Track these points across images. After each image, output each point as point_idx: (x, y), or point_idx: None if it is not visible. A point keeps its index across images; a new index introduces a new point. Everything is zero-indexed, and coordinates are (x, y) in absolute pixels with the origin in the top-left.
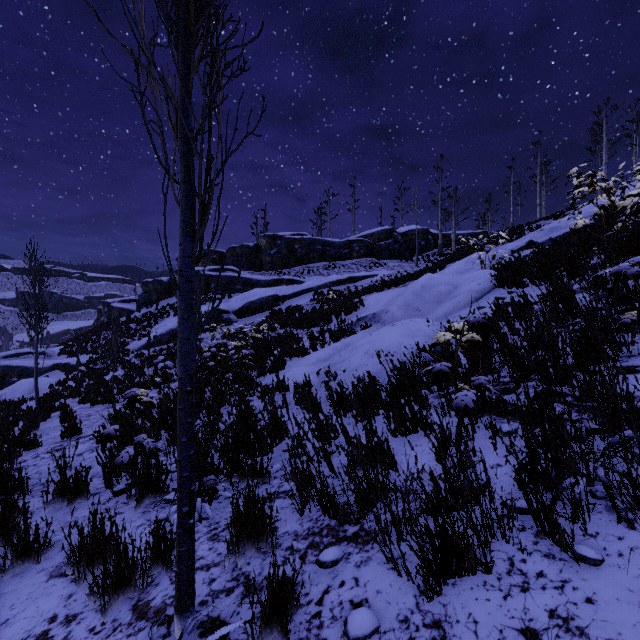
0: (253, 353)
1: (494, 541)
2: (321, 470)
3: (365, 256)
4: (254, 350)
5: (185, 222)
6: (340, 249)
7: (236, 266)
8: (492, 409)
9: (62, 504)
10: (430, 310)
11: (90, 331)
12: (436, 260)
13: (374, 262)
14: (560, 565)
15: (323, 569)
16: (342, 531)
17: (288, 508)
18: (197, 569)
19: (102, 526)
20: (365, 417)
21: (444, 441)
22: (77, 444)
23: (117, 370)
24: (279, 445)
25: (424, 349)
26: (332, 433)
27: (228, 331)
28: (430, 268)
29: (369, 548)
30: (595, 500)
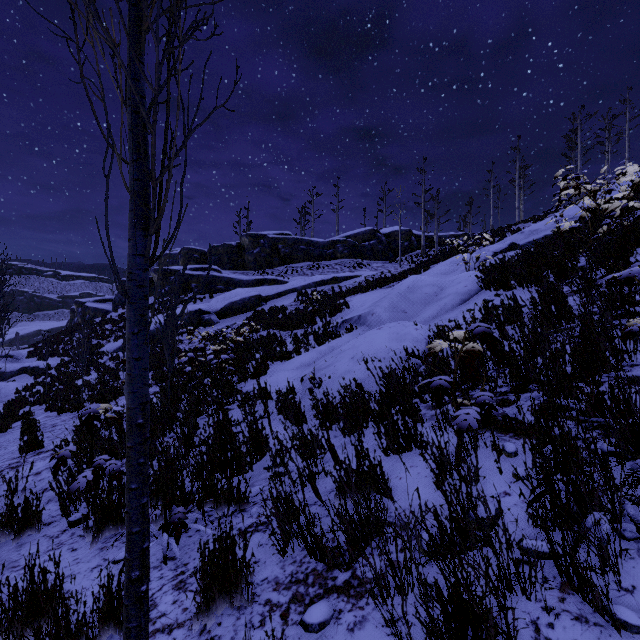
0: (234, 357)
1: (512, 596)
2: (306, 495)
3: (349, 256)
4: (235, 353)
5: (134, 211)
6: (324, 249)
7: (218, 265)
8: (491, 424)
9: (8, 537)
10: (417, 312)
11: (62, 332)
12: (419, 261)
13: (358, 262)
14: (596, 633)
15: (309, 633)
16: (331, 578)
17: (268, 545)
18: (157, 631)
19: (43, 577)
20: (353, 431)
21: (443, 463)
22: (32, 464)
23: (90, 374)
24: (260, 461)
25: (413, 354)
26: (318, 449)
27: (207, 334)
28: (414, 269)
29: (363, 604)
30: (624, 541)
